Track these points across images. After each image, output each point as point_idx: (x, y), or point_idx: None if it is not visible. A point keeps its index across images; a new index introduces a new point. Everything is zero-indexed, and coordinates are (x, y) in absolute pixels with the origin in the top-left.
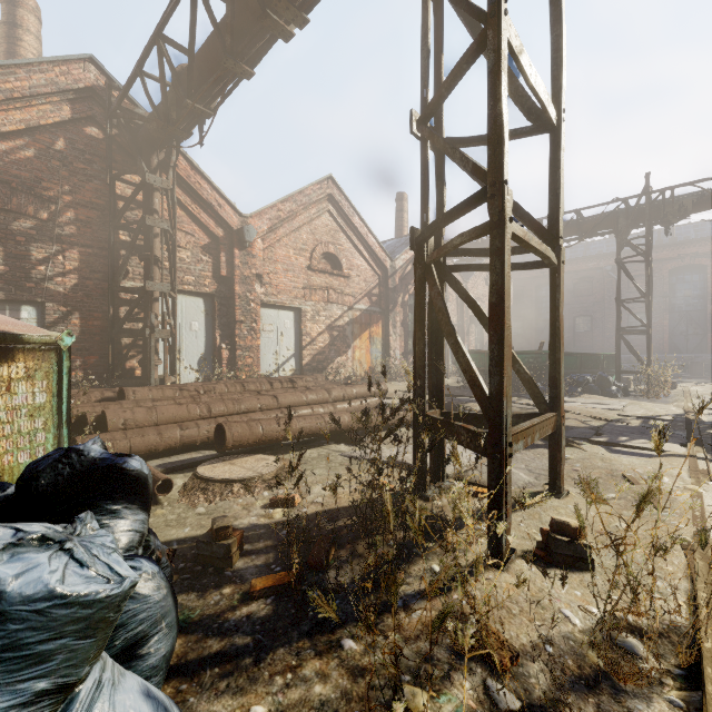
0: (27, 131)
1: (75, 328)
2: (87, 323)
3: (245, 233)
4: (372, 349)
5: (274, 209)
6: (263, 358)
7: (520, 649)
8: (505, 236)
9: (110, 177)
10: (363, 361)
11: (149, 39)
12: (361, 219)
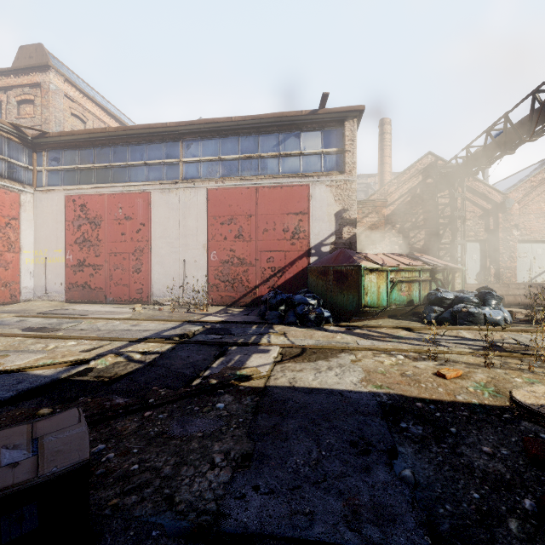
0: (408, 191)
1: None
2: None
3: (505, 204)
4: None
5: (527, 183)
6: (518, 273)
7: None
8: None
9: (436, 198)
10: None
11: (462, 149)
12: None
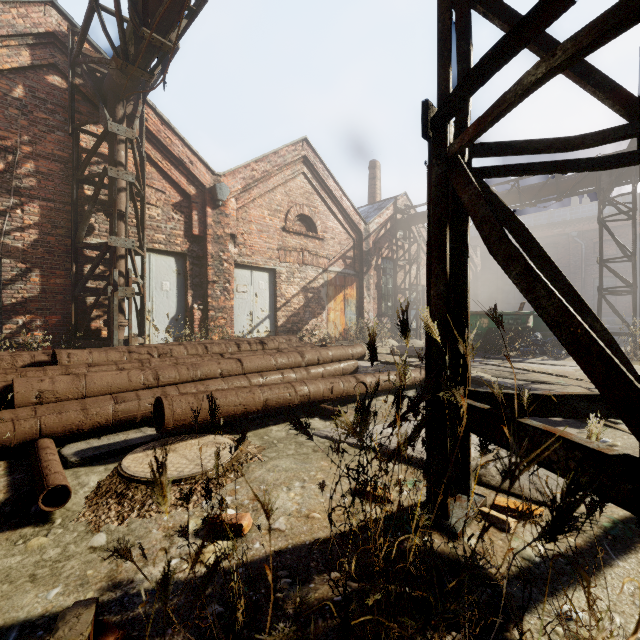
0: None
1: (34, 286)
2: (48, 281)
3: (217, 191)
4: (346, 311)
5: (248, 169)
6: (237, 319)
7: None
8: None
9: (73, 127)
10: (337, 322)
11: None
12: (335, 182)
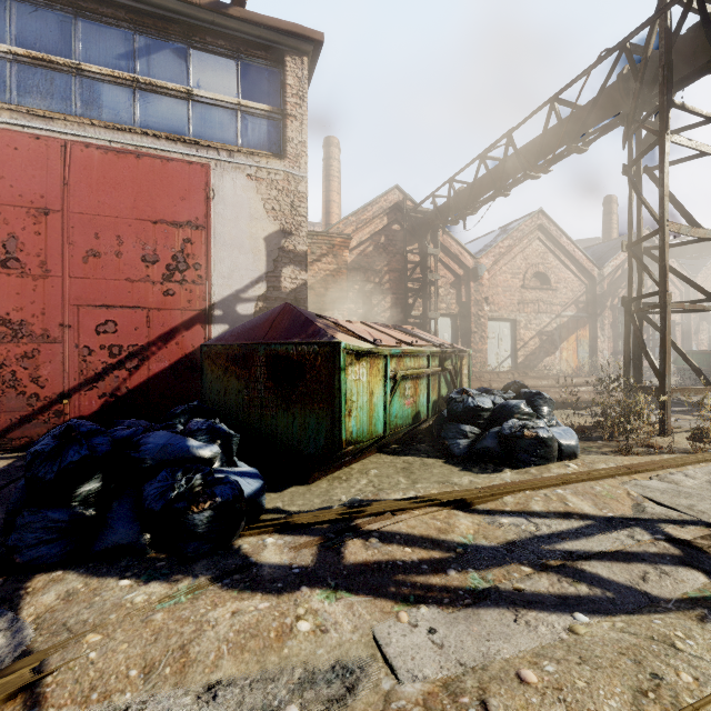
0: (370, 237)
1: None
2: None
3: (478, 270)
4: (578, 350)
5: (496, 248)
6: (487, 358)
7: (664, 448)
8: (666, 312)
9: (405, 252)
10: (569, 360)
11: (444, 183)
12: (567, 238)
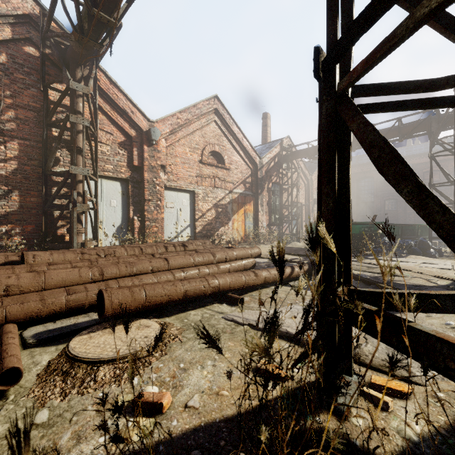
0: None
1: (14, 203)
2: (25, 199)
3: (151, 133)
4: (246, 221)
5: (174, 117)
6: (166, 228)
7: None
8: None
9: (43, 85)
10: (239, 229)
11: None
12: (238, 128)
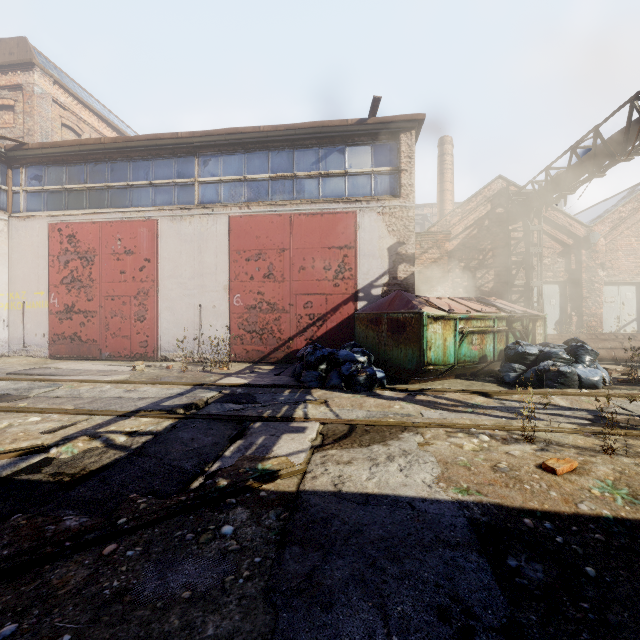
0: (474, 222)
1: None
2: None
3: (590, 238)
4: None
5: (615, 213)
6: (604, 322)
7: None
8: None
9: (508, 231)
10: None
11: (540, 172)
12: None
